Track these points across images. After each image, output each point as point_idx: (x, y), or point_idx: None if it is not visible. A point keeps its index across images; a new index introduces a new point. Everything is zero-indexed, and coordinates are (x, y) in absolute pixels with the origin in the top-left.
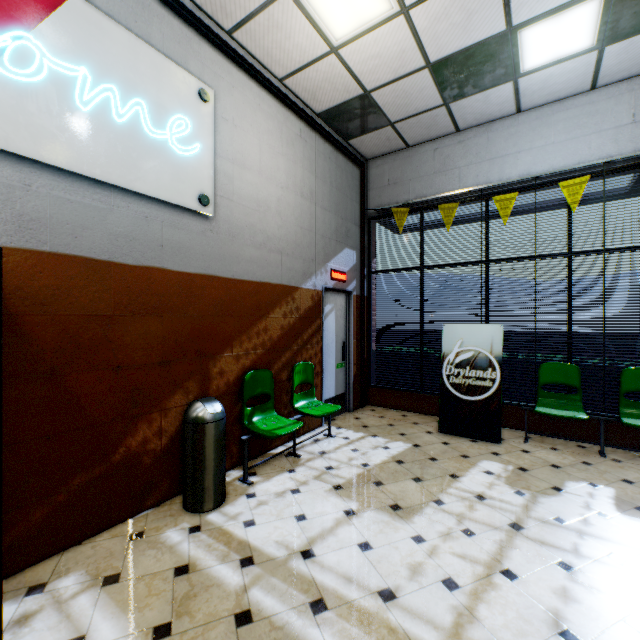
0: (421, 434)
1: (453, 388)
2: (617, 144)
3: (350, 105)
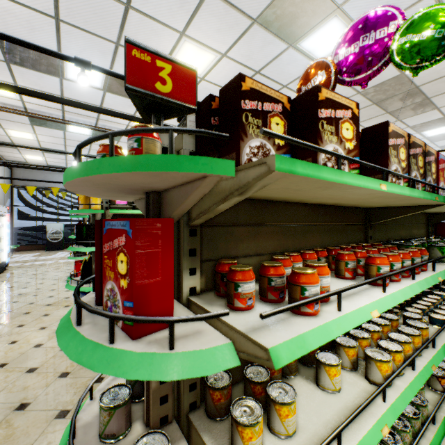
0: (42, 252)
1: (51, 239)
2: None
3: (20, 161)
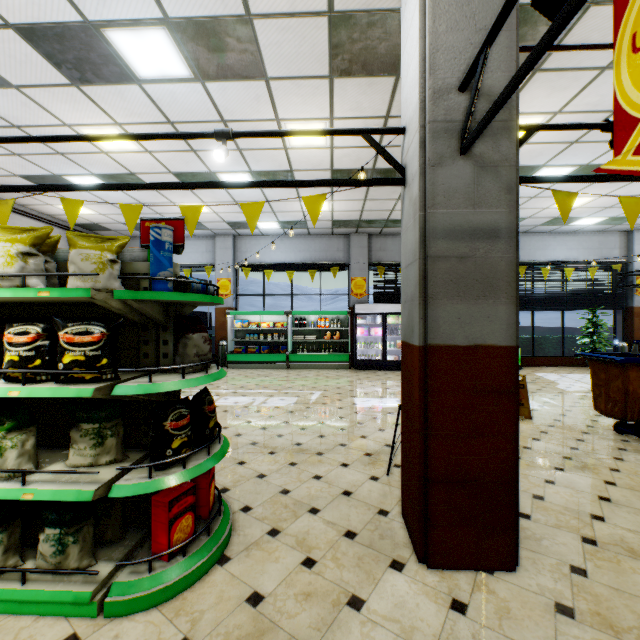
0: None
1: None
2: (203, 258)
3: (89, 224)
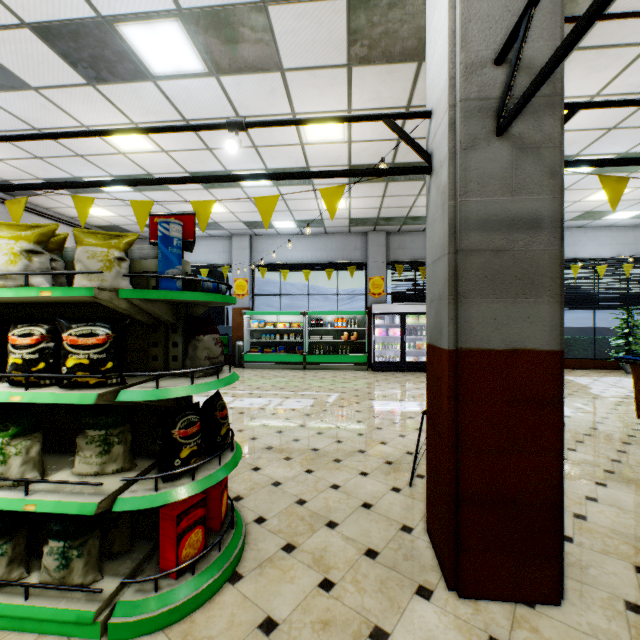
0: None
1: None
2: (220, 258)
3: (110, 226)
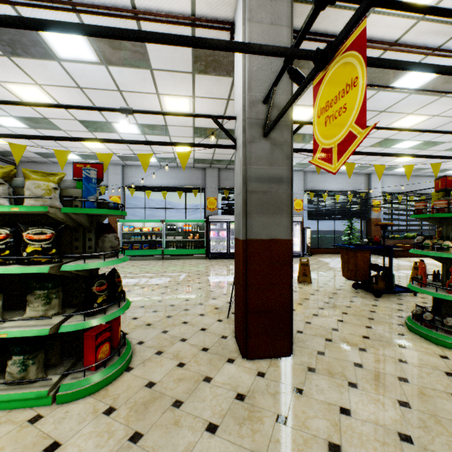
0: None
1: None
2: None
3: (3, 151)
